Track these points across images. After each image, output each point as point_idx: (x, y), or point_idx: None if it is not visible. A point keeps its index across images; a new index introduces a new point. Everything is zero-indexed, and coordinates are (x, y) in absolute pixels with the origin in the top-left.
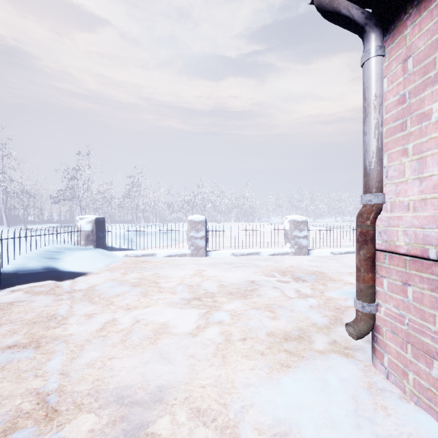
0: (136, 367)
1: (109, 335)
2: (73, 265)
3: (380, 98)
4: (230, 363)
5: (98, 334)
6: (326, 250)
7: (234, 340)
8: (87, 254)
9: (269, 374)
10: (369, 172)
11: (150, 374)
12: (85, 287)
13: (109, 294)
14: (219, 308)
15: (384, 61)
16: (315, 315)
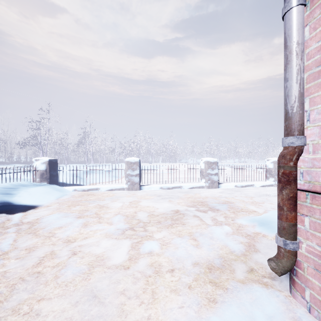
0: (64, 311)
1: (44, 271)
2: (26, 200)
3: (302, 46)
4: (160, 301)
5: (33, 270)
6: (231, 184)
7: (163, 272)
8: (40, 190)
9: (198, 312)
10: (291, 115)
11: (78, 319)
12: (33, 220)
13: (53, 226)
14: (149, 238)
15: (305, 10)
16: (232, 243)
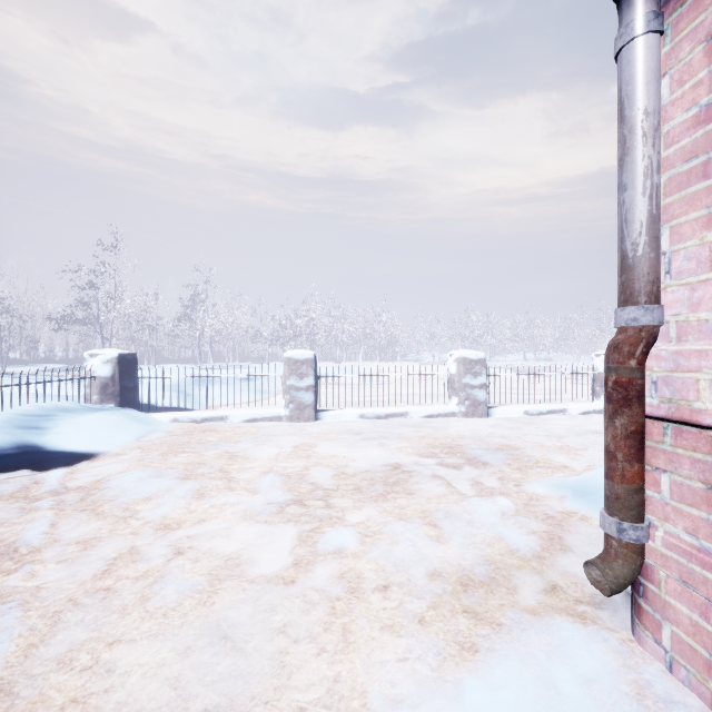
0: (163, 664)
1: (118, 587)
2: (73, 440)
3: (654, 117)
4: (359, 647)
5: (95, 585)
6: (516, 407)
7: (366, 590)
8: (101, 420)
9: (439, 670)
10: (632, 263)
11: (192, 681)
12: (90, 483)
13: (131, 496)
14: (337, 522)
15: (662, 44)
16: (514, 533)
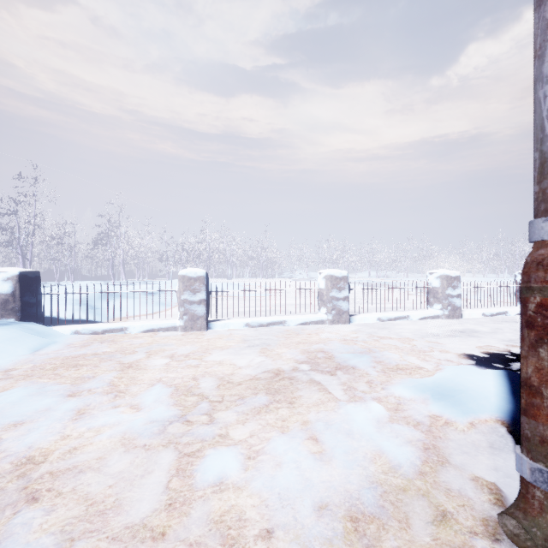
0: None
1: None
2: None
3: None
4: None
5: None
6: (371, 315)
7: (247, 540)
8: None
9: None
10: None
11: None
12: None
13: (1, 422)
14: (220, 442)
15: None
16: (392, 445)
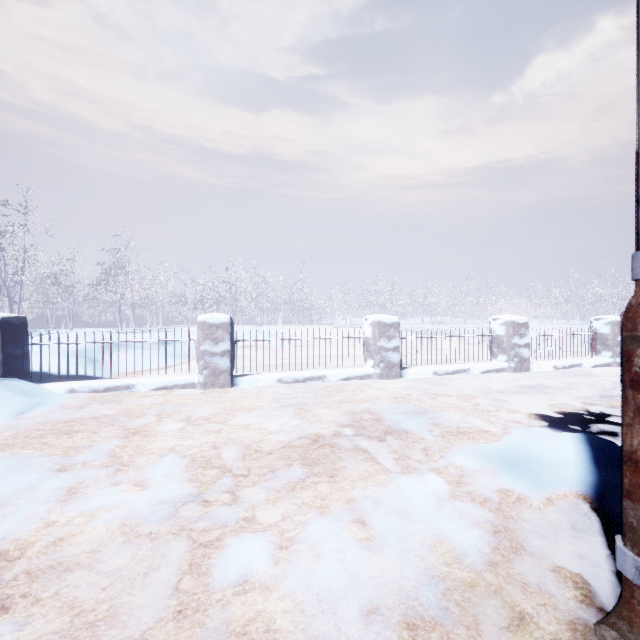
0: None
1: None
2: None
3: None
4: None
5: None
6: (426, 368)
7: None
8: None
9: None
10: None
11: None
12: None
13: None
14: (244, 527)
15: None
16: (455, 528)
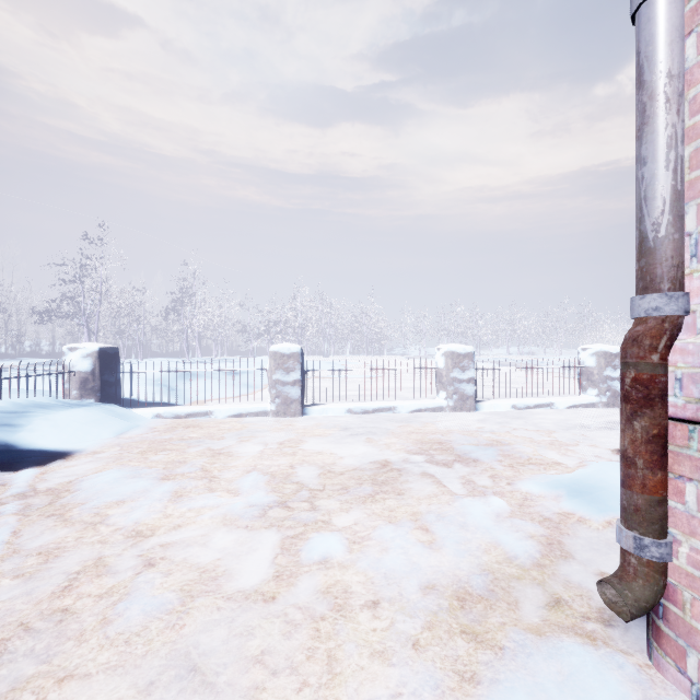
0: None
1: (78, 608)
2: (48, 438)
3: (679, 81)
4: (346, 680)
5: (52, 605)
6: (504, 401)
7: (353, 608)
8: (79, 416)
9: None
10: (653, 245)
11: None
12: (61, 484)
13: (104, 500)
14: (323, 527)
15: None
16: (510, 537)
